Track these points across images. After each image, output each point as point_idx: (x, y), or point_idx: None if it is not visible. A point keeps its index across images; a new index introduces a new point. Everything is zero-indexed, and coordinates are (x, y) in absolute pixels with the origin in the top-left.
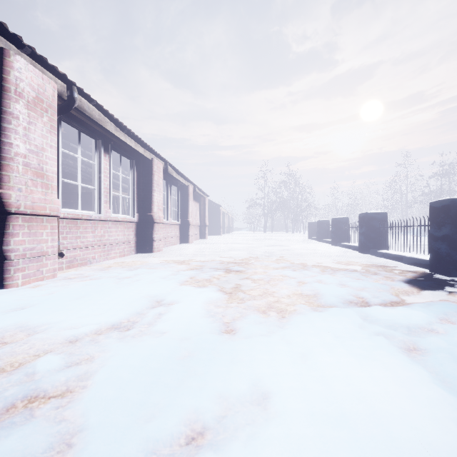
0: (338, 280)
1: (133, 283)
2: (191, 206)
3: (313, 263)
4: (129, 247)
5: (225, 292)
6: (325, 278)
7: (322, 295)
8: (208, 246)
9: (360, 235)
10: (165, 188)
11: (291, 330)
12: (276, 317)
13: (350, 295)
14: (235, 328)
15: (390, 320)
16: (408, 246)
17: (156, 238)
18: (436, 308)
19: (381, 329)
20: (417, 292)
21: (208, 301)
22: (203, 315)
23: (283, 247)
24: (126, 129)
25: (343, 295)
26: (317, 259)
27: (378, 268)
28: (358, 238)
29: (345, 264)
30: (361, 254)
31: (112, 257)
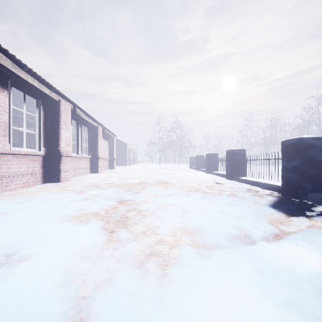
0: (217, 208)
1: (1, 223)
2: (100, 143)
3: (194, 189)
4: (34, 178)
5: (105, 231)
6: (206, 206)
7: (206, 229)
8: (113, 175)
9: (227, 166)
10: (75, 127)
11: (172, 315)
12: (155, 276)
13: (232, 227)
14: (89, 317)
15: (287, 271)
16: (255, 173)
17: (63, 170)
18: (318, 243)
19: (287, 293)
20: (285, 219)
21: (77, 250)
22: (51, 286)
23: (171, 175)
24: (28, 68)
25: (226, 229)
26: (197, 185)
27: (244, 193)
28: (226, 168)
29: (219, 190)
30: (228, 180)
31: (12, 188)
